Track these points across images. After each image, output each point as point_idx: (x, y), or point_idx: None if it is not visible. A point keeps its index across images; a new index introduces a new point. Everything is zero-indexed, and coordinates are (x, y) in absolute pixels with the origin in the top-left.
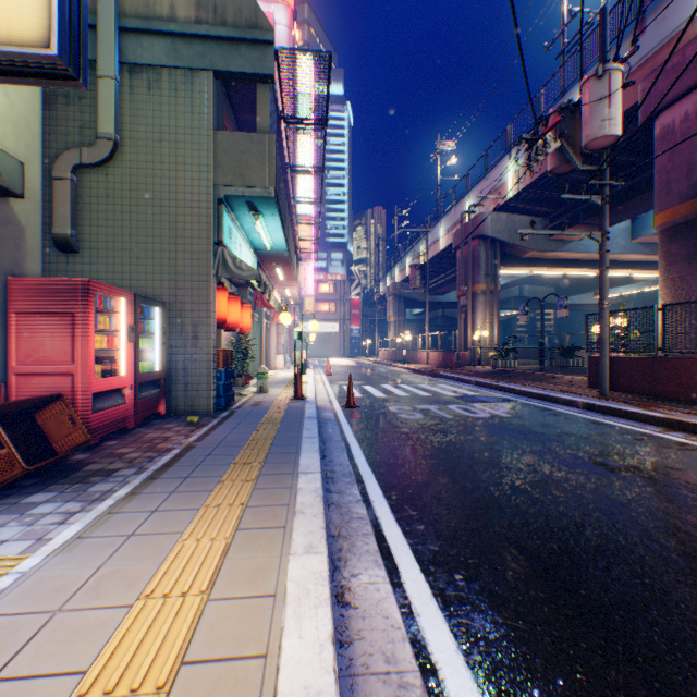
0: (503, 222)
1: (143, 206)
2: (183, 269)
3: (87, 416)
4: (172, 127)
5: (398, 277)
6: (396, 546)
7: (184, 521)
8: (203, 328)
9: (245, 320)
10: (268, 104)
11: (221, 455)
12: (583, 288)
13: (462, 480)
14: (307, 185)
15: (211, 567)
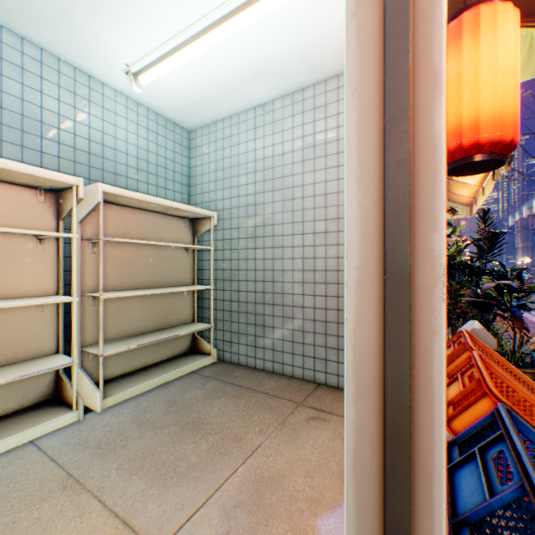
0: None
1: None
2: None
3: None
4: None
5: (524, 213)
6: None
7: None
8: None
9: None
10: None
11: None
12: None
13: None
14: None
15: None
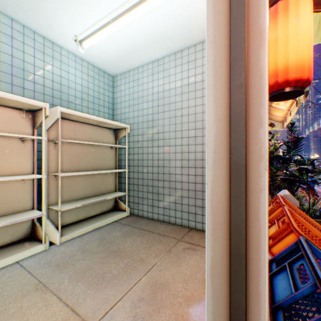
0: None
1: None
2: None
3: None
4: None
5: (315, 127)
6: None
7: None
8: None
9: None
10: None
11: None
12: None
13: None
14: None
15: None
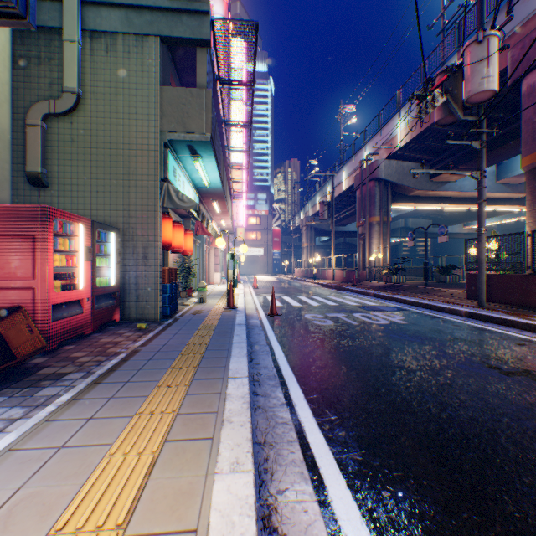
0: (394, 167)
1: (101, 148)
2: (135, 201)
3: (46, 325)
4: (126, 83)
5: (309, 212)
6: (321, 455)
7: (116, 430)
8: (151, 250)
9: (188, 244)
10: (205, 64)
11: (161, 360)
12: (455, 220)
13: (374, 383)
14: (239, 140)
15: (133, 491)
